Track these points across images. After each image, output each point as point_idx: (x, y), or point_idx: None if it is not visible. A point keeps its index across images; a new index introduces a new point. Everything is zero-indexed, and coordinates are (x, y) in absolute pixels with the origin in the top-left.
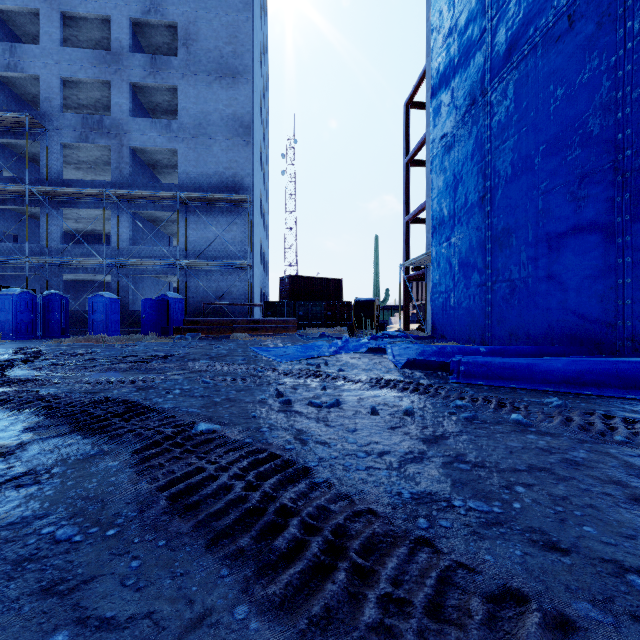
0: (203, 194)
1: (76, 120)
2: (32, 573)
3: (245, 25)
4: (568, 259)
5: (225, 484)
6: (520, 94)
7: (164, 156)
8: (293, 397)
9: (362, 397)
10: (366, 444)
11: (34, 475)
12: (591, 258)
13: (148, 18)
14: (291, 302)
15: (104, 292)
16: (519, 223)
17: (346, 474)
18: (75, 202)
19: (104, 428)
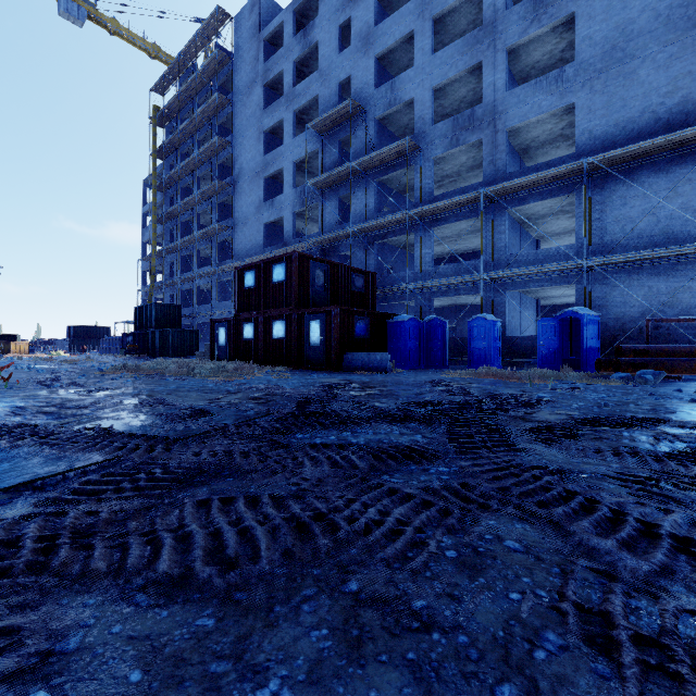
0: (629, 147)
1: (446, 126)
2: None
3: None
4: None
5: None
6: None
7: (544, 128)
8: None
9: None
10: None
11: None
12: None
13: None
14: None
15: (484, 314)
16: None
17: None
18: (445, 218)
19: None
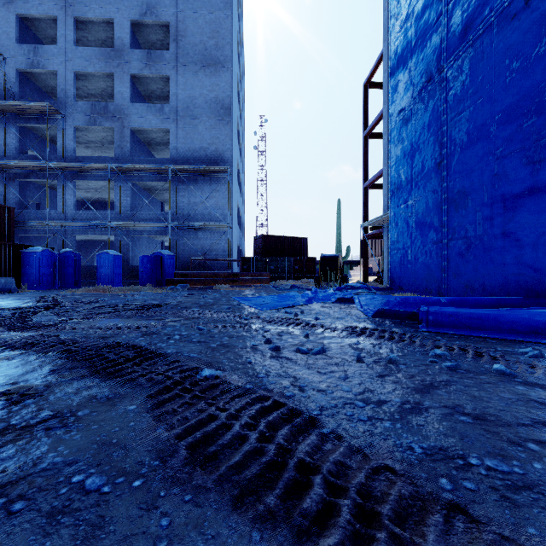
0: (190, 166)
1: (86, 107)
2: (66, 529)
3: (225, 21)
4: (524, 218)
5: (239, 434)
6: (476, 69)
7: (158, 135)
8: (280, 344)
9: (343, 344)
10: (361, 392)
11: (61, 418)
12: None
13: (145, 19)
14: (264, 258)
15: (109, 250)
16: (475, 186)
17: (351, 425)
18: (85, 175)
19: (119, 372)
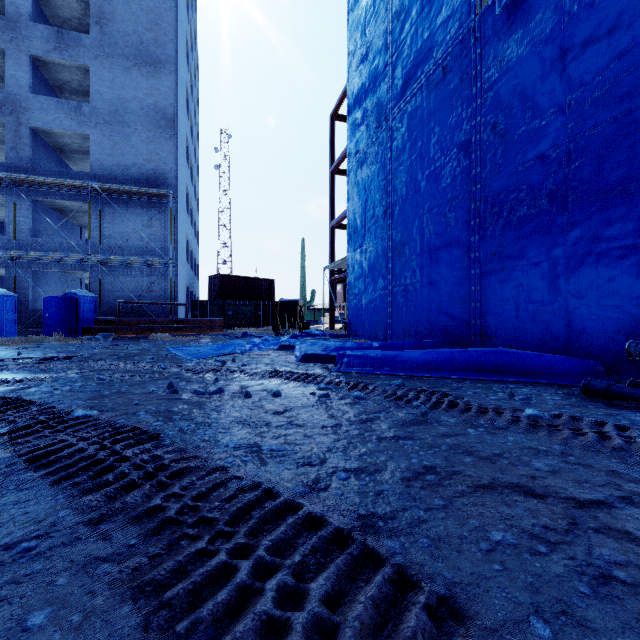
0: (119, 186)
1: None
2: None
3: (168, 14)
4: (442, 269)
5: (82, 448)
6: (411, 126)
7: (73, 140)
8: (184, 388)
9: (247, 385)
10: (225, 418)
11: None
12: (456, 269)
13: None
14: (220, 301)
15: None
16: (411, 236)
17: (193, 437)
18: None
19: None
